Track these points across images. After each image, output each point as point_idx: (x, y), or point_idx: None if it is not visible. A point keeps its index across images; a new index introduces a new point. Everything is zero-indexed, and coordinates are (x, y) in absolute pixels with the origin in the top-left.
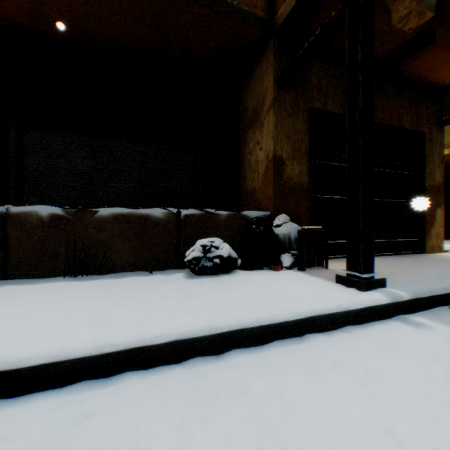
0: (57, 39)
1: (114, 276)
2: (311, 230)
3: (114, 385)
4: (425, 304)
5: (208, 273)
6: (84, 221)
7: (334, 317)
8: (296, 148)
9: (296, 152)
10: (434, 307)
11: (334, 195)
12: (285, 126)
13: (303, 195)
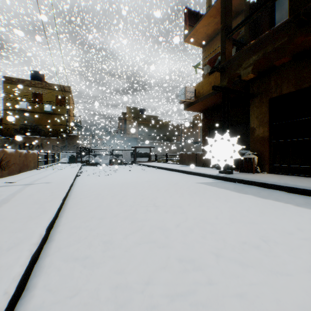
0: (212, 107)
1: (206, 167)
2: (248, 158)
3: (180, 173)
4: (228, 179)
5: (216, 168)
6: (205, 155)
7: (204, 174)
8: (260, 121)
9: (260, 123)
10: (233, 182)
11: (292, 138)
12: (254, 113)
13: (265, 141)
